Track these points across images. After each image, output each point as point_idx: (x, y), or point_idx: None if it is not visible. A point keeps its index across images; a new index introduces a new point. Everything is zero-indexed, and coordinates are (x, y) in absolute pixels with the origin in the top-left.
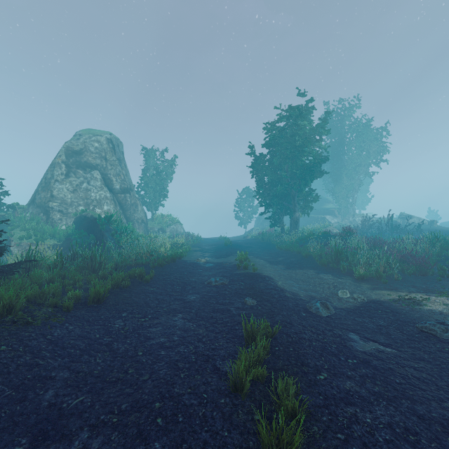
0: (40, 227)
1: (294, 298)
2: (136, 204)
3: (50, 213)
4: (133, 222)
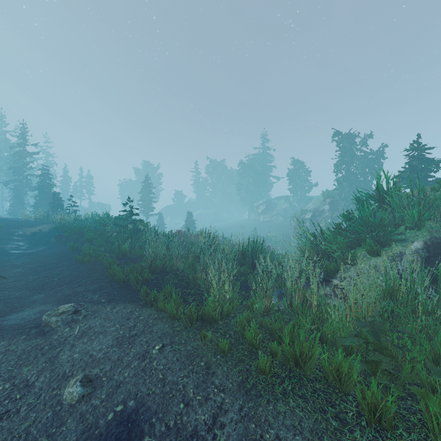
0: None
1: None
2: None
3: None
4: None
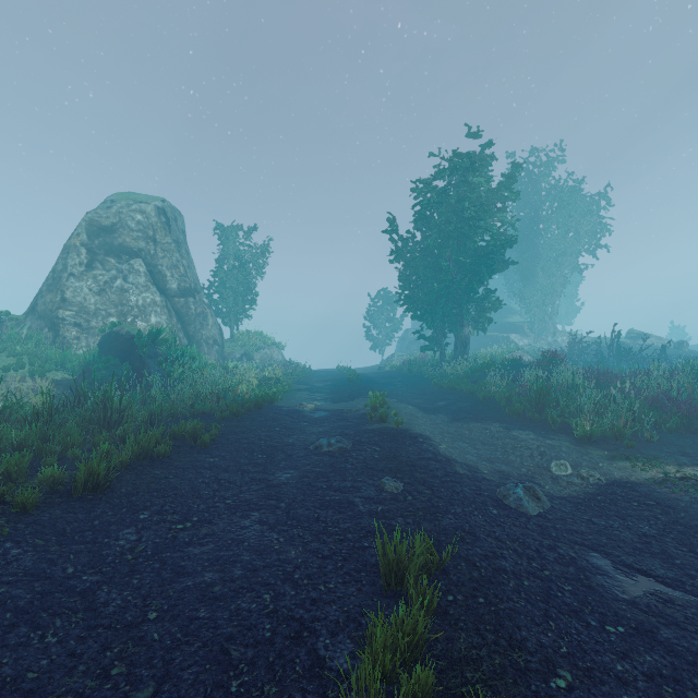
0: (41, 351)
1: (472, 477)
2: (205, 314)
3: (60, 328)
4: (200, 343)
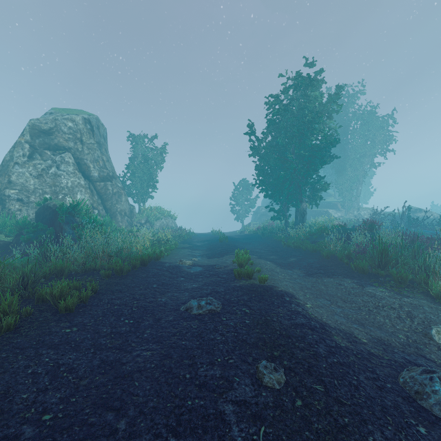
0: None
1: (356, 352)
2: (118, 194)
3: (6, 202)
4: (115, 214)
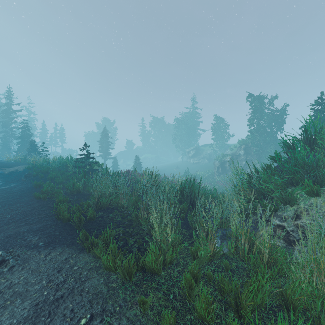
0: None
1: None
2: None
3: None
4: None
